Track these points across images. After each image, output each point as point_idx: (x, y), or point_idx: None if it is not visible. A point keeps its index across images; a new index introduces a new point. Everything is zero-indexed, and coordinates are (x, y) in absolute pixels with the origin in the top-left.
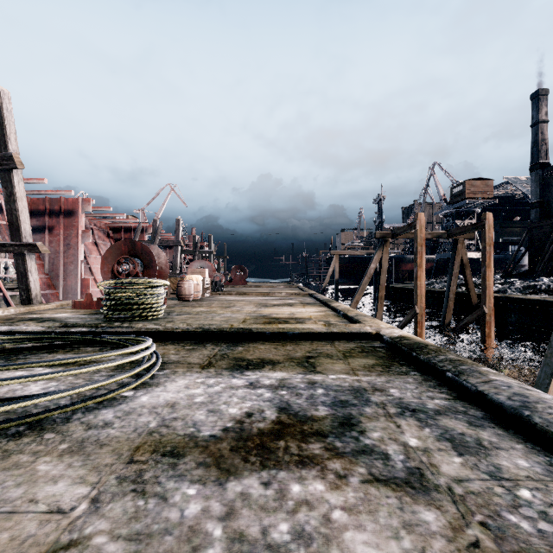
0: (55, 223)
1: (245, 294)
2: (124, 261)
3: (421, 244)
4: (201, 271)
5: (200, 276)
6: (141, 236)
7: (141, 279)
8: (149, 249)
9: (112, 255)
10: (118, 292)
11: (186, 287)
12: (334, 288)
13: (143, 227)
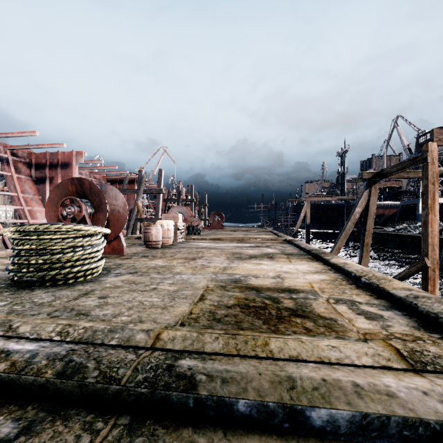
0: (54, 174)
1: (219, 239)
2: (69, 202)
3: (432, 181)
4: (174, 216)
5: (172, 220)
6: (132, 186)
7: (53, 225)
8: (97, 188)
9: (59, 196)
10: (23, 244)
11: (153, 233)
12: (305, 232)
13: (134, 179)
